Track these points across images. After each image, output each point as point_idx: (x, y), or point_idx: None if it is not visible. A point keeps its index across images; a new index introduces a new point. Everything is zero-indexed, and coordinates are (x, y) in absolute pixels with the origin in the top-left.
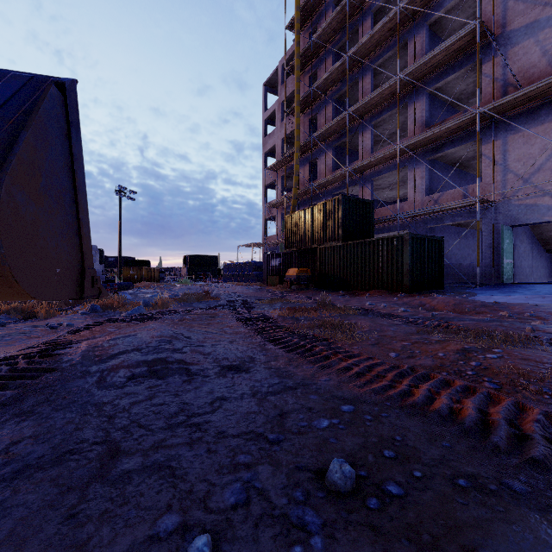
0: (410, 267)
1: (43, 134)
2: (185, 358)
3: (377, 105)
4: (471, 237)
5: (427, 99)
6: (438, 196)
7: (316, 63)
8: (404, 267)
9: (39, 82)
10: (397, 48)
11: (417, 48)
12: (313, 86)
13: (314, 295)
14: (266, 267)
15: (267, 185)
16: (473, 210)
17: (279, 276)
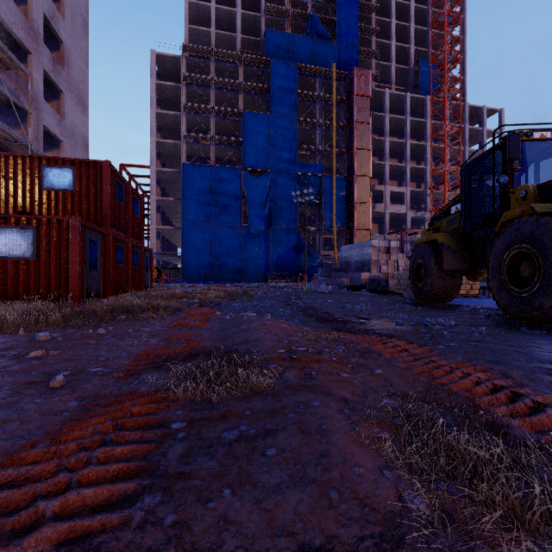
0: None
1: None
2: None
3: None
4: None
5: None
6: None
7: None
8: None
9: None
10: None
11: None
12: None
13: None
14: None
15: None
16: None
17: None
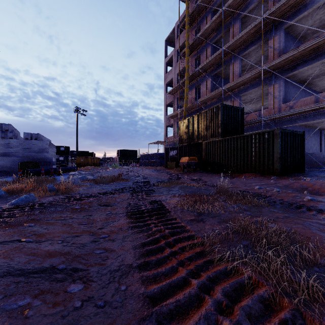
0: (280, 155)
1: None
2: None
3: (244, 42)
4: (312, 134)
5: (283, 33)
6: (293, 103)
7: (199, 21)
8: (275, 155)
9: None
10: (259, 0)
11: None
12: (198, 35)
13: (201, 176)
14: (166, 156)
15: (167, 104)
16: (324, 111)
17: (175, 162)
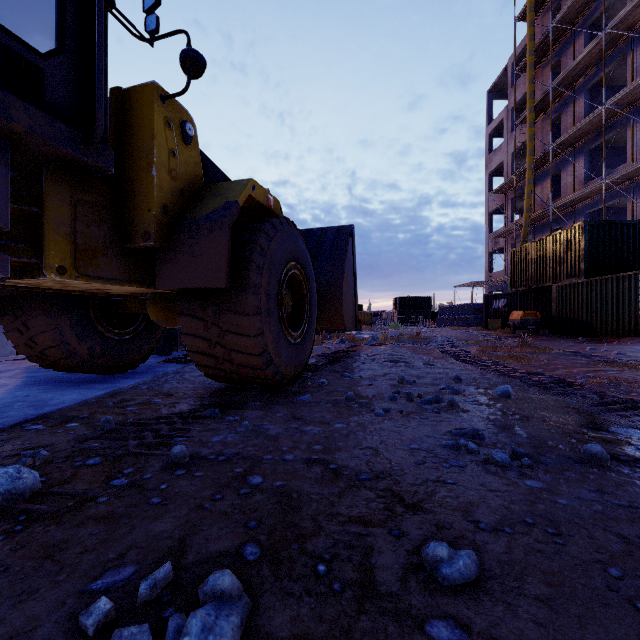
0: None
1: (348, 260)
2: (406, 358)
3: None
4: None
5: None
6: None
7: (559, 49)
8: None
9: (339, 231)
10: None
11: None
12: (553, 84)
13: (541, 341)
14: (486, 310)
15: (492, 211)
16: None
17: (502, 320)
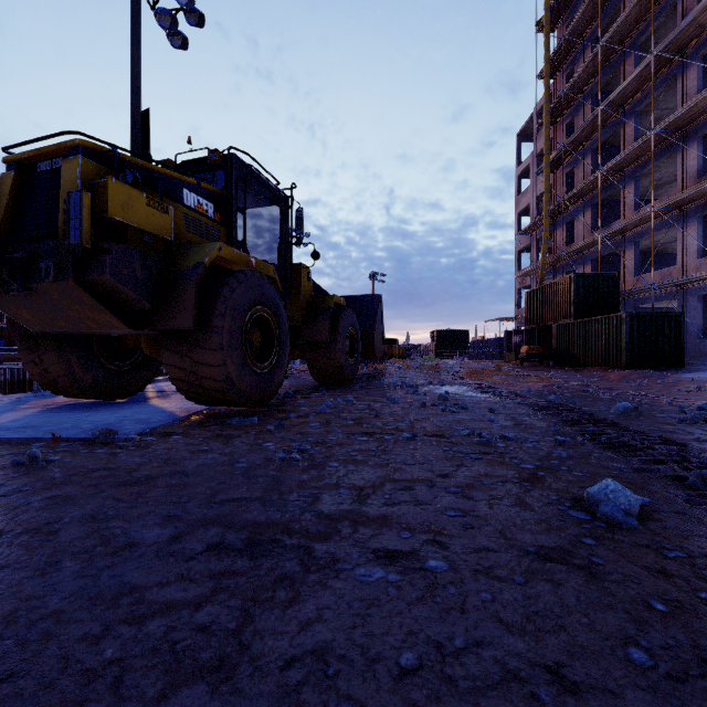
0: (626, 345)
1: (378, 318)
2: (412, 376)
3: (638, 157)
4: None
5: (700, 144)
6: None
7: (573, 109)
8: (622, 345)
9: (373, 298)
10: (665, 86)
11: (686, 86)
12: (564, 143)
13: (537, 370)
14: (506, 345)
15: (521, 249)
16: None
17: (516, 353)
